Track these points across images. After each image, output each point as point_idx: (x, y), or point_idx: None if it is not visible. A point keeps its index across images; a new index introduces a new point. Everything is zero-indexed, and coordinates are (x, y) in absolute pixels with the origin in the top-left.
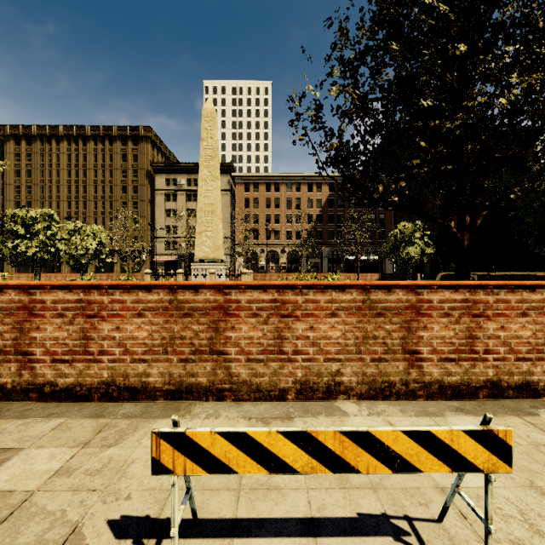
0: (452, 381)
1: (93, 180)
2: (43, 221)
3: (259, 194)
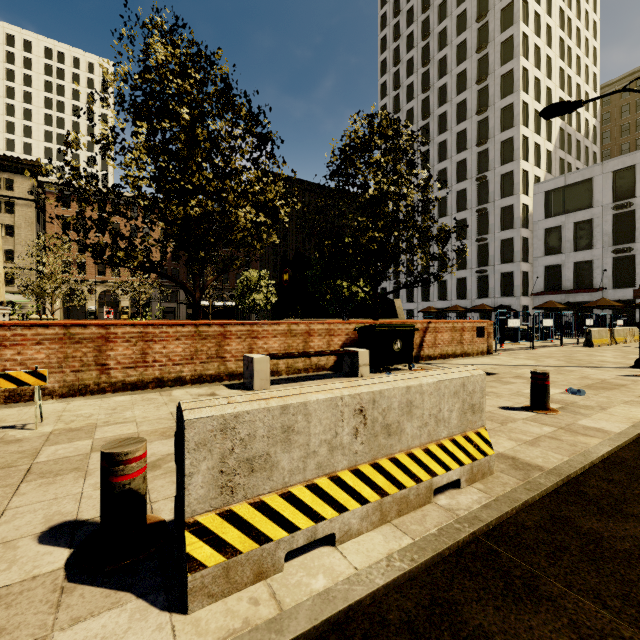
0: (132, 380)
1: None
2: None
3: (87, 214)
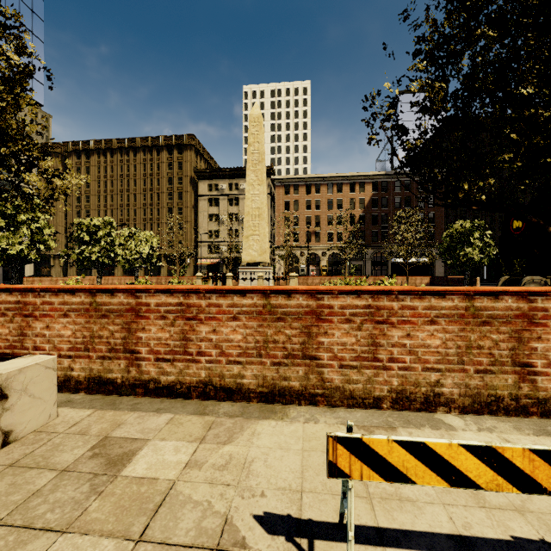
0: None
1: (142, 189)
2: (104, 229)
3: (299, 196)
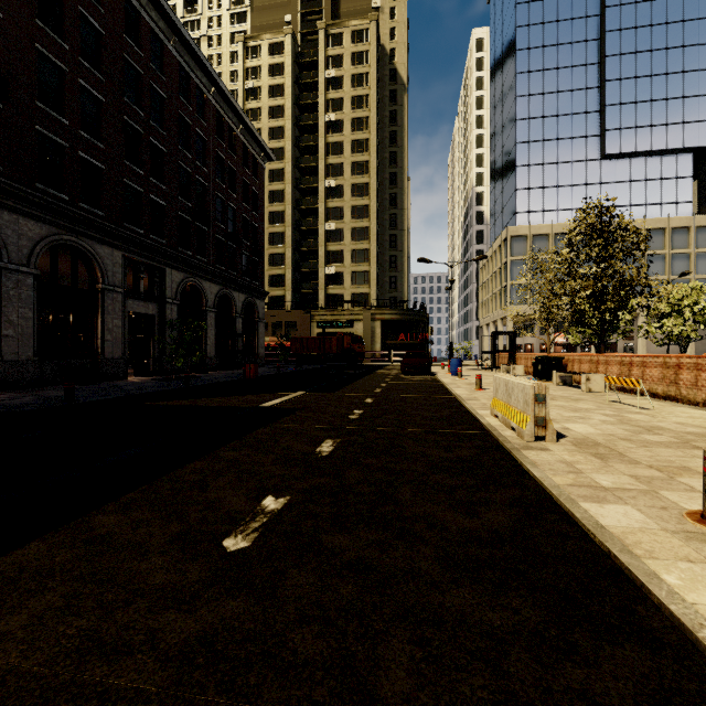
0: None
1: None
2: None
3: None
